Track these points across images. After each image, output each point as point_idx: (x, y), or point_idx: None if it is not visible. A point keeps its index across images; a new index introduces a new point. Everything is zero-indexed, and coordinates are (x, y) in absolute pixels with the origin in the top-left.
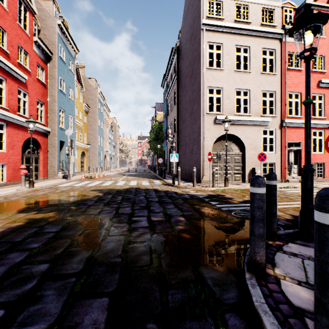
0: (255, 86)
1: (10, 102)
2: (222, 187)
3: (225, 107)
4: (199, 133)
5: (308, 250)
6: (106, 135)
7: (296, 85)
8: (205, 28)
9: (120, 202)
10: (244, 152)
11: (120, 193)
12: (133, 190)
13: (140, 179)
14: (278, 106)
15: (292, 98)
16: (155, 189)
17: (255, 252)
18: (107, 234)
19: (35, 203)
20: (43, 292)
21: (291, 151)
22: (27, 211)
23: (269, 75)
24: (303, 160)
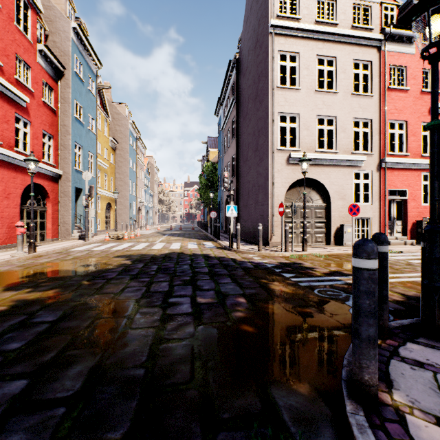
0: (343, 112)
1: (3, 133)
2: (299, 252)
3: (302, 141)
4: (267, 177)
5: (439, 355)
6: (141, 180)
7: (401, 110)
8: (275, 31)
9: (154, 274)
10: (329, 204)
11: (156, 260)
12: (175, 256)
13: (186, 240)
14: (375, 140)
15: (394, 129)
16: (205, 255)
17: (361, 366)
18: (128, 326)
19: (32, 276)
20: (5, 437)
21: (393, 202)
22: (17, 288)
23: (363, 96)
24: (410, 214)
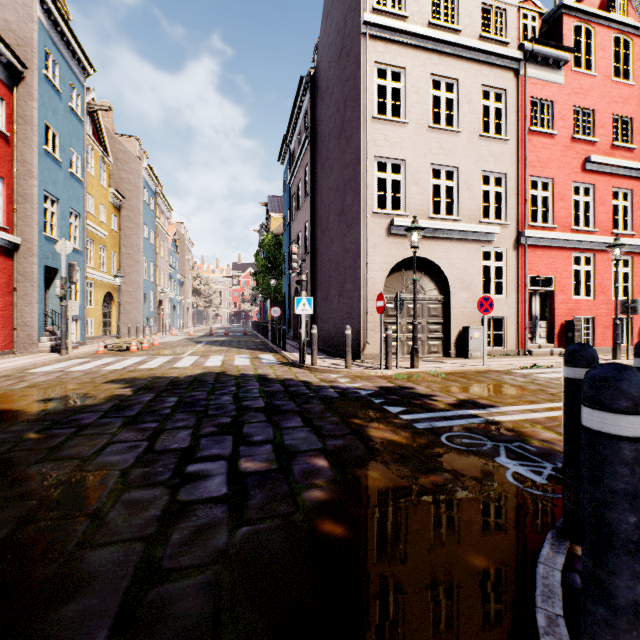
0: (468, 161)
1: None
2: (407, 368)
3: (410, 201)
4: (358, 254)
5: None
6: (163, 259)
7: (545, 163)
8: (369, 31)
9: (169, 415)
10: (448, 296)
11: (177, 386)
12: (211, 379)
13: (232, 351)
14: (512, 204)
15: (537, 190)
16: (261, 377)
17: None
18: (88, 539)
19: None
20: None
21: (536, 295)
22: None
23: (495, 140)
24: (557, 312)
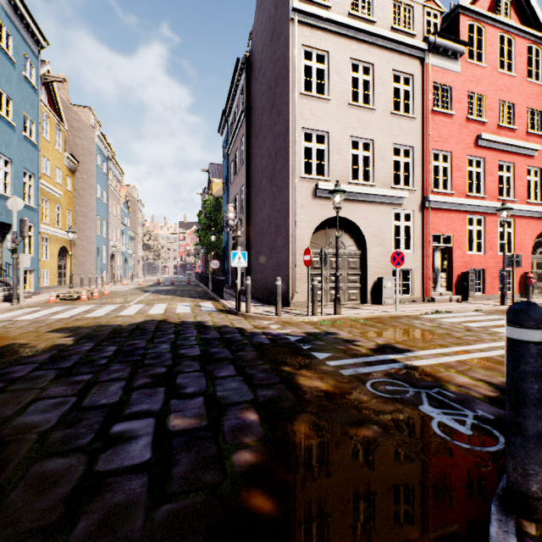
0: (382, 135)
1: None
2: (331, 315)
3: (333, 168)
4: (287, 213)
5: None
6: (115, 217)
7: (445, 139)
8: (297, 17)
9: (104, 365)
10: (365, 251)
11: (118, 335)
12: (152, 327)
13: (175, 299)
14: (418, 173)
15: (438, 161)
16: (199, 324)
17: None
18: None
19: None
20: None
21: (437, 250)
22: None
23: (404, 118)
24: (455, 265)
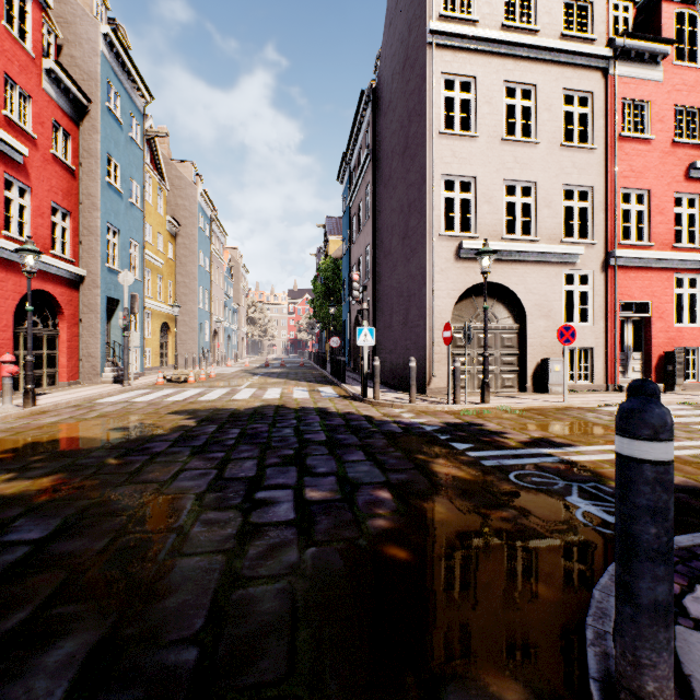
0: (548, 175)
1: None
2: (477, 404)
3: (481, 222)
4: (423, 280)
5: None
6: (218, 286)
7: (640, 172)
8: (436, 40)
9: (233, 446)
10: (525, 325)
11: (238, 419)
12: (271, 412)
13: (290, 383)
14: (599, 221)
15: (630, 204)
16: (321, 410)
17: (639, 662)
18: (177, 550)
19: (22, 449)
20: None
21: (628, 322)
22: None
23: (580, 150)
24: (655, 342)
